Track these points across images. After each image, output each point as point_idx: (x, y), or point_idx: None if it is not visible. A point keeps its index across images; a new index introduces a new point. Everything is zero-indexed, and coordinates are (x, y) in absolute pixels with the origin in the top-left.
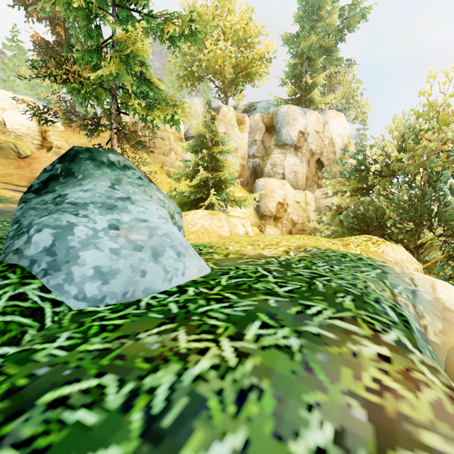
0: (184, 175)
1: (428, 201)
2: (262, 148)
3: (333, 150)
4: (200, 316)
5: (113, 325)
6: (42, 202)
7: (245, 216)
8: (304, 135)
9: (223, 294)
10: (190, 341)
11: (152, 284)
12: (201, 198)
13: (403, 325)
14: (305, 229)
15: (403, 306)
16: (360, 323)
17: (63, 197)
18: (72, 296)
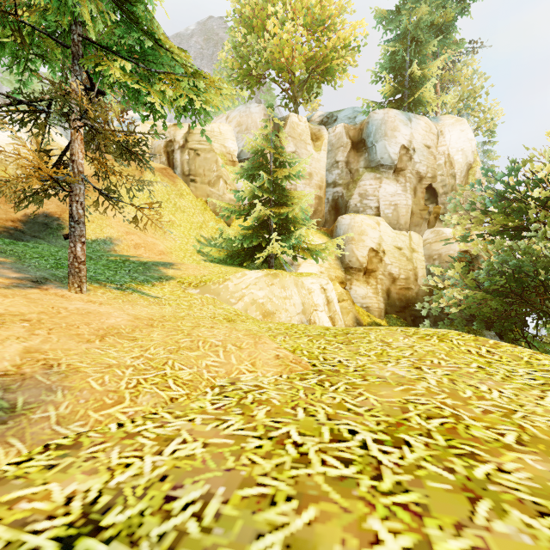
0: (234, 212)
1: None
2: (347, 172)
3: (450, 171)
4: None
5: None
6: None
7: (323, 269)
8: (409, 152)
9: None
10: None
11: None
12: (260, 246)
13: None
14: (410, 287)
15: None
16: None
17: None
18: None
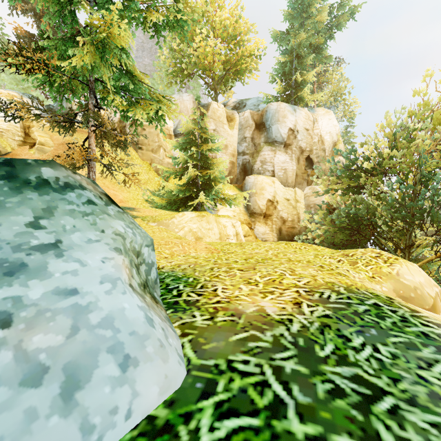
0: (172, 173)
1: (422, 201)
2: (252, 145)
3: (322, 147)
4: None
5: None
6: None
7: (235, 214)
8: (294, 133)
9: None
10: None
11: None
12: (190, 197)
13: None
14: (295, 226)
15: None
16: None
17: None
18: None
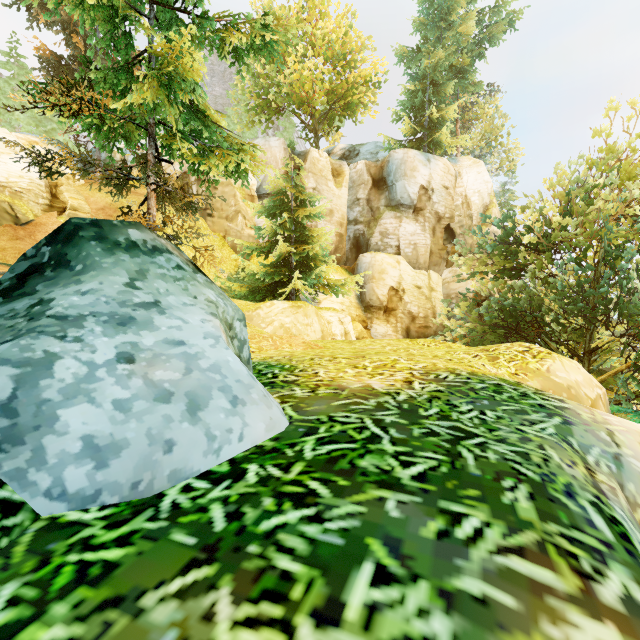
0: (255, 249)
1: (605, 287)
2: (368, 210)
3: (468, 212)
4: (262, 545)
5: (102, 565)
6: (9, 314)
7: (344, 307)
8: (428, 192)
9: (307, 482)
10: (237, 625)
11: (184, 463)
12: (281, 283)
13: (625, 550)
14: (429, 325)
15: (610, 494)
16: (553, 558)
17: (45, 305)
18: (42, 491)
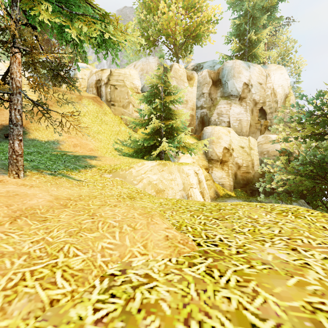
0: (138, 124)
1: None
2: (209, 100)
3: (274, 99)
4: None
5: None
6: None
7: (195, 160)
8: (248, 87)
9: None
10: None
11: None
12: (155, 145)
13: None
14: (249, 171)
15: None
16: None
17: None
18: None
